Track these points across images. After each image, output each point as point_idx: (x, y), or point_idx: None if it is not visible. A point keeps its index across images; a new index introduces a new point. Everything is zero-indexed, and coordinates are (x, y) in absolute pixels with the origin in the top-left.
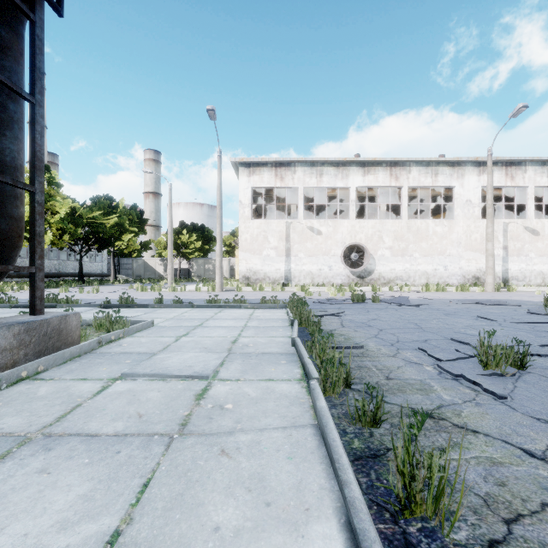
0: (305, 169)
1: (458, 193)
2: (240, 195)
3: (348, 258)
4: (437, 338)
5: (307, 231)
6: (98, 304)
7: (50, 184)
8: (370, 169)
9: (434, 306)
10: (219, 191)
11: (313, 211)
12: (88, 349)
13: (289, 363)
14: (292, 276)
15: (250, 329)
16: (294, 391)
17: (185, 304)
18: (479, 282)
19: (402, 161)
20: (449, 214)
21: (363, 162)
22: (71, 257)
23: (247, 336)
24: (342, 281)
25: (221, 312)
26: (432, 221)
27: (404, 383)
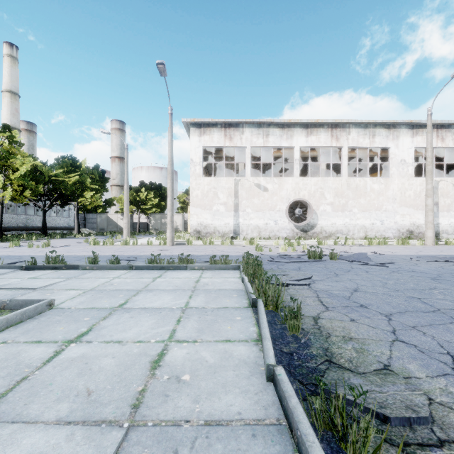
0: (252, 130)
1: (393, 153)
2: (191, 154)
3: (293, 213)
4: None
5: (254, 188)
6: (20, 265)
7: (11, 143)
8: (312, 131)
9: (401, 264)
10: (170, 147)
11: (258, 172)
12: None
13: None
14: (240, 229)
15: (192, 315)
16: None
17: (122, 265)
18: (412, 236)
19: (343, 123)
20: (381, 174)
21: (306, 123)
22: (41, 212)
23: (183, 341)
24: (287, 234)
25: (161, 277)
26: (370, 179)
27: None
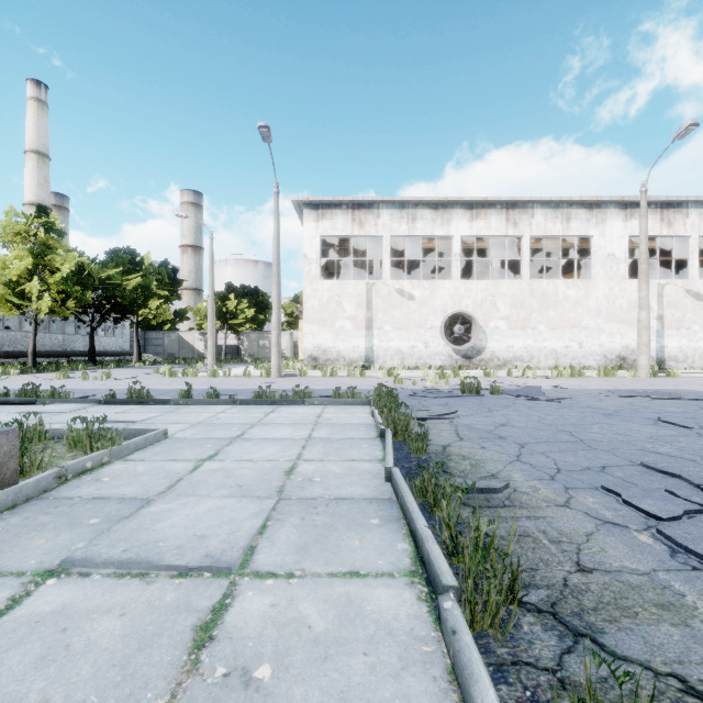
0: (392, 212)
1: (597, 244)
2: (304, 247)
3: (451, 331)
4: (620, 463)
5: (395, 295)
6: (97, 399)
7: (48, 232)
8: (479, 213)
9: (581, 400)
10: (276, 240)
11: (402, 270)
12: (35, 492)
13: (386, 525)
14: (375, 355)
15: (316, 444)
16: (404, 614)
17: (223, 399)
18: (625, 364)
19: (523, 201)
20: (583, 273)
21: (470, 202)
22: (82, 330)
23: (311, 460)
24: (443, 362)
25: (274, 412)
26: (563, 282)
27: (620, 583)
